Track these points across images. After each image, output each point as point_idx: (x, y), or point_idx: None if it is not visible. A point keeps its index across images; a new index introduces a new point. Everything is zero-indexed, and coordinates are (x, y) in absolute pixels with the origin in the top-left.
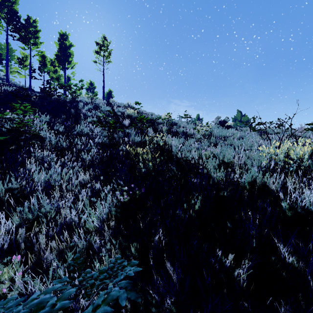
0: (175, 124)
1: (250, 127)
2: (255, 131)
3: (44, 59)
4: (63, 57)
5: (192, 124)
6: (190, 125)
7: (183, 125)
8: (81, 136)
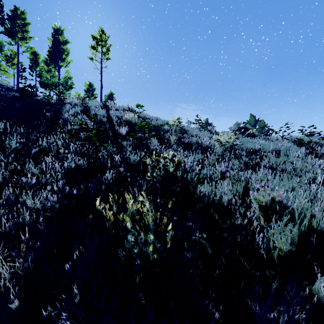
0: (186, 132)
1: (282, 136)
2: (288, 142)
3: (36, 57)
4: (55, 53)
5: (206, 132)
6: (204, 133)
7: (195, 133)
8: (48, 154)
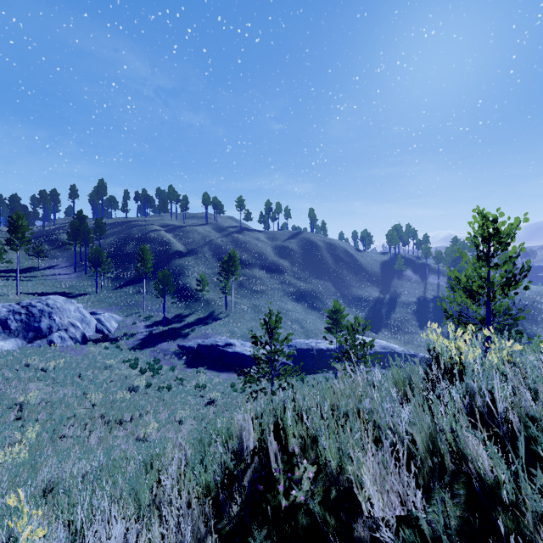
0: None
1: None
2: None
3: None
4: None
5: None
6: None
7: None
8: None
